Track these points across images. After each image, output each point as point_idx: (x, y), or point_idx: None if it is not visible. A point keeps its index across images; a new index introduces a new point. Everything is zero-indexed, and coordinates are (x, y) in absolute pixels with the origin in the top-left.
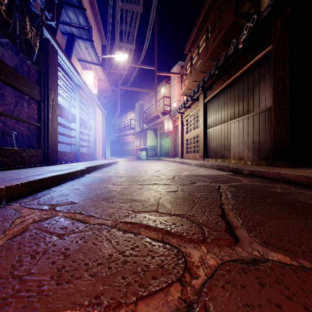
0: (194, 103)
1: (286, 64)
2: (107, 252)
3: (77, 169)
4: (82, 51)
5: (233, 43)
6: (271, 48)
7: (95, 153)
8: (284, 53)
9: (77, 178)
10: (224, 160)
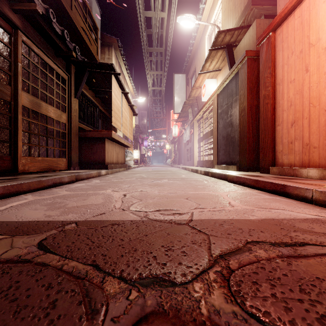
0: None
1: None
2: None
3: None
4: None
5: None
6: None
7: None
8: None
9: None
10: None
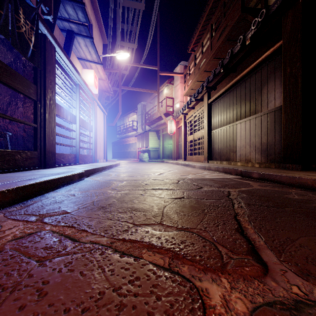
0: (198, 104)
1: (298, 60)
2: (97, 288)
3: (75, 172)
4: (82, 49)
5: (240, 40)
6: (281, 44)
7: (95, 155)
8: (296, 48)
9: (75, 182)
10: (230, 162)
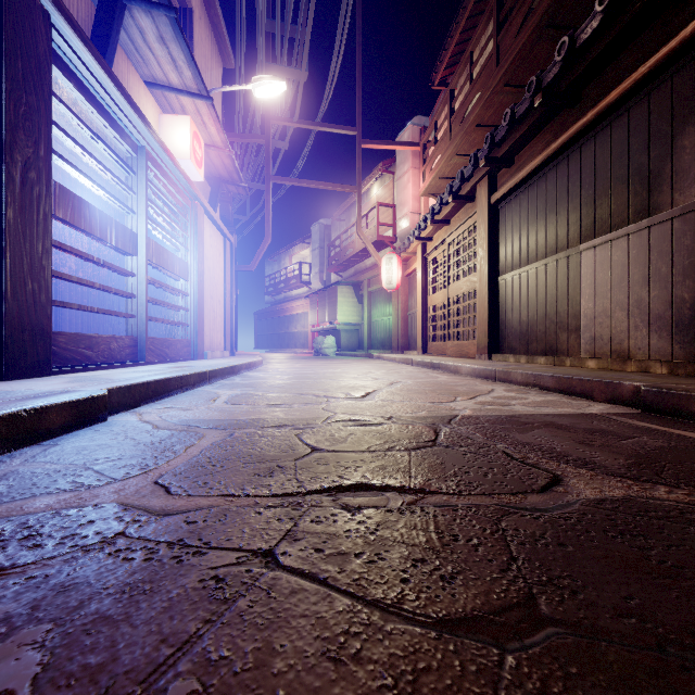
0: (459, 210)
1: None
2: None
3: (50, 400)
4: (153, 54)
5: None
6: None
7: (200, 340)
8: None
9: (49, 436)
10: (561, 359)
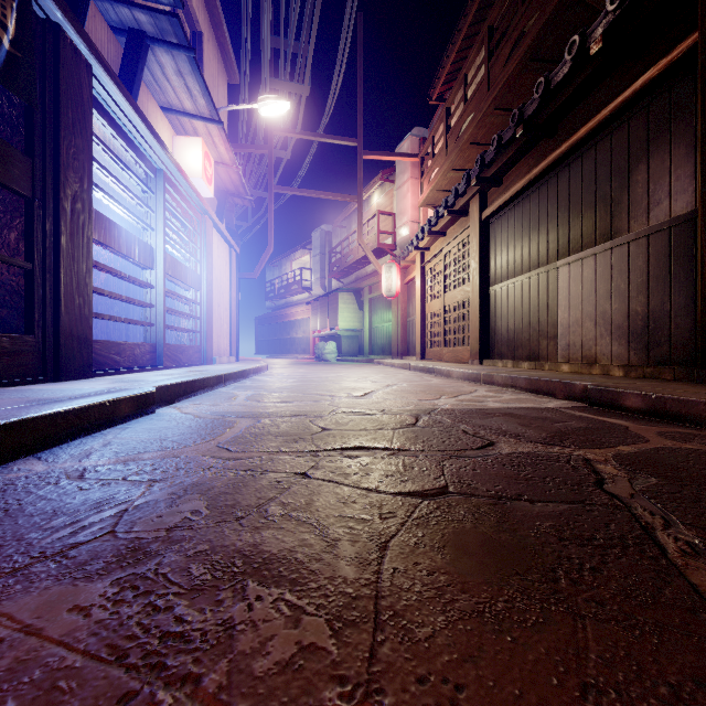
0: (454, 223)
1: None
2: None
3: (121, 394)
4: (171, 84)
5: (572, 47)
6: (694, 43)
7: (209, 346)
8: None
9: (121, 421)
10: (541, 364)
